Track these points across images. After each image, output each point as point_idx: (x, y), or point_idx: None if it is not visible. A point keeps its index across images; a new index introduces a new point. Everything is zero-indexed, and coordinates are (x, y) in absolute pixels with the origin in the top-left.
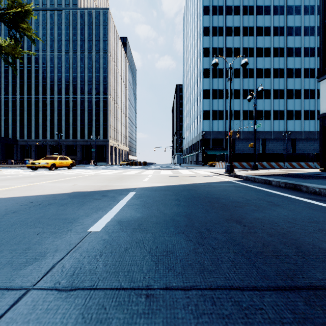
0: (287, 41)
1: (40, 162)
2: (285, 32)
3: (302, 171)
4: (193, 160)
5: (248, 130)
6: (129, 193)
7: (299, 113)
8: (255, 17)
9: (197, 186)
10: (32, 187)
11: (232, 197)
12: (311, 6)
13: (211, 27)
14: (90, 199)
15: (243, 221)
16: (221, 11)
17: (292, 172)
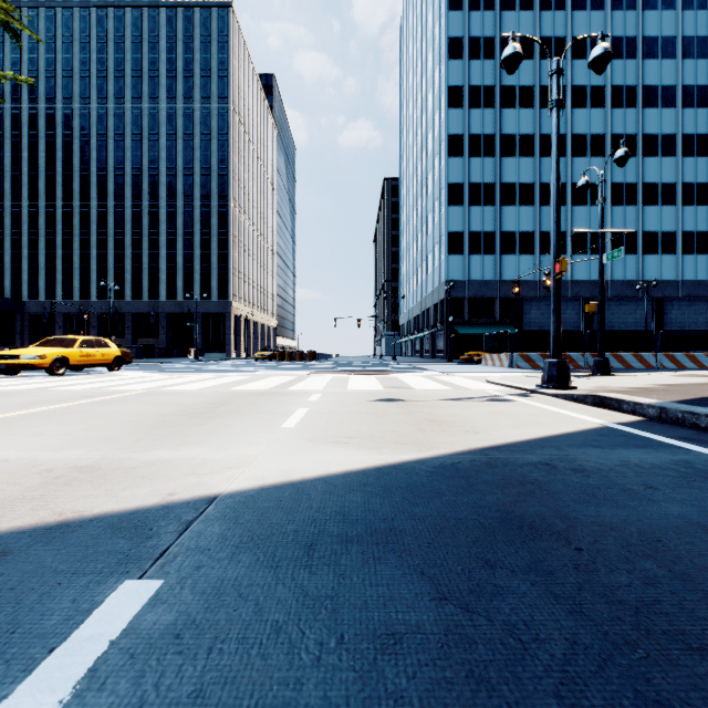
0: (644, 71)
1: (21, 354)
2: (639, 51)
3: None
4: (423, 347)
5: None
6: (74, 628)
7: (672, 238)
8: (570, 15)
9: (531, 480)
10: None
11: None
12: None
13: (467, 38)
14: None
15: None
16: (491, 1)
17: None
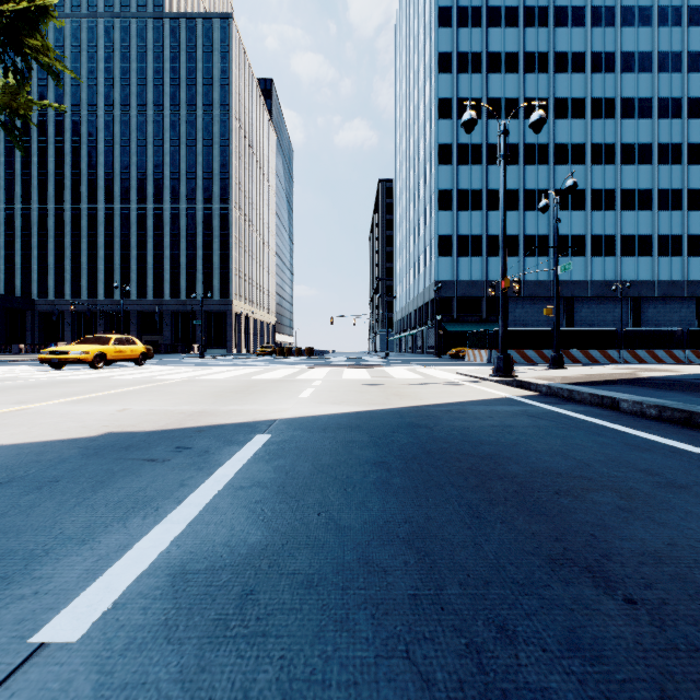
0: (622, 84)
1: (70, 351)
2: (617, 65)
3: (671, 372)
4: (415, 344)
5: (537, 279)
6: (251, 440)
7: (649, 241)
8: (553, 32)
9: (433, 415)
10: (10, 416)
11: (534, 455)
12: (674, 7)
13: (456, 53)
14: (135, 461)
15: (612, 571)
16: (478, 18)
17: (649, 374)
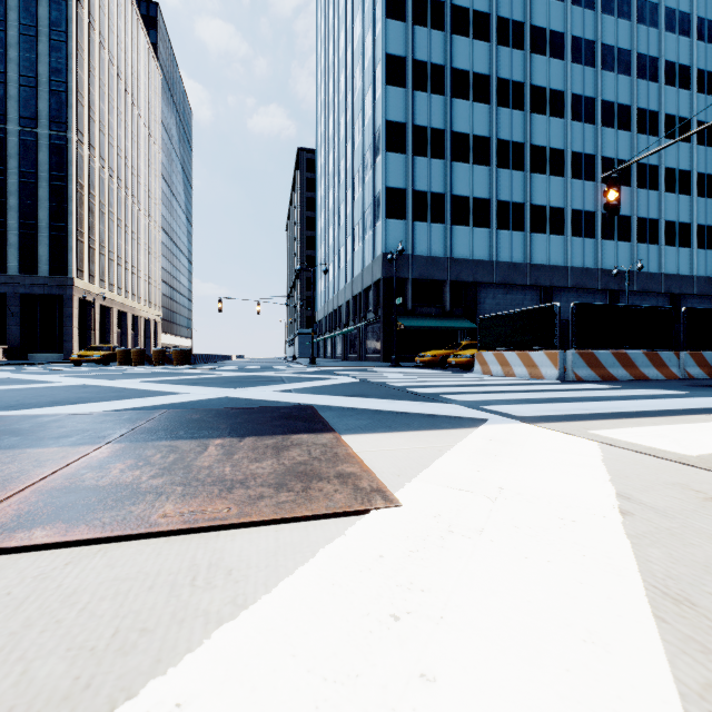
0: (602, 27)
1: None
2: (598, 1)
3: None
4: (347, 347)
5: (511, 261)
6: None
7: (628, 224)
8: None
9: None
10: None
11: None
12: None
13: None
14: None
15: None
16: None
17: None
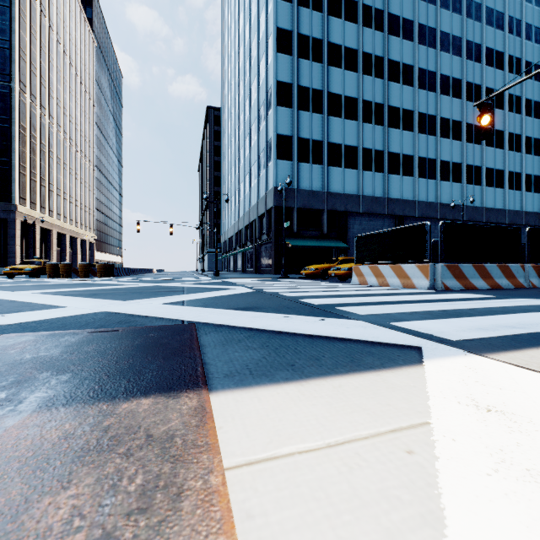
0: (441, 18)
1: None
2: None
3: None
4: (246, 262)
5: (374, 195)
6: None
7: (459, 169)
8: None
9: None
10: None
11: None
12: None
13: None
14: None
15: None
16: None
17: None
